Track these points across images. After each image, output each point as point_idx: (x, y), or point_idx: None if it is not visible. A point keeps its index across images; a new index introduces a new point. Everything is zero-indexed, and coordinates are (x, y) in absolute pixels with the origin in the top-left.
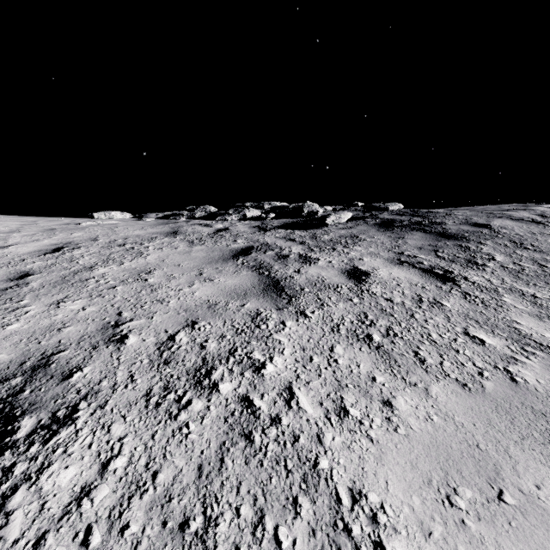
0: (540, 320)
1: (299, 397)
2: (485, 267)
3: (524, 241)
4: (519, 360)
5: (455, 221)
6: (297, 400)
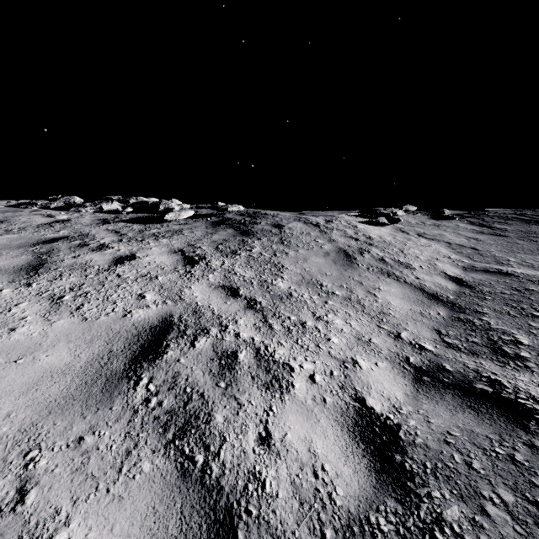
0: (209, 286)
1: None
2: (237, 256)
3: (289, 238)
4: (149, 307)
5: (269, 222)
6: None
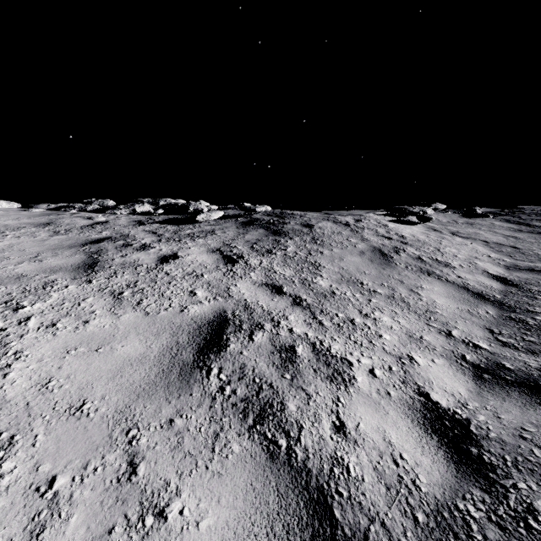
0: (253, 284)
1: (31, 320)
2: (273, 255)
3: (321, 237)
4: (202, 303)
5: (298, 222)
6: (28, 321)
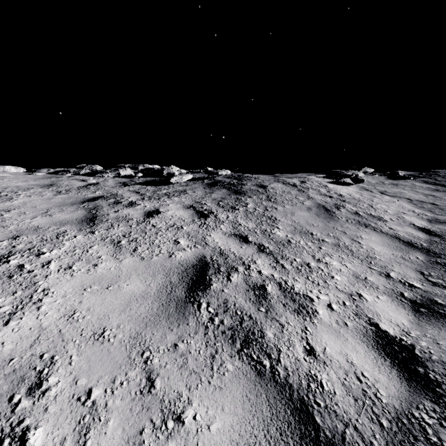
0: (224, 234)
1: (52, 264)
2: (236, 210)
3: (274, 196)
4: (185, 250)
5: (253, 183)
6: (50, 265)
